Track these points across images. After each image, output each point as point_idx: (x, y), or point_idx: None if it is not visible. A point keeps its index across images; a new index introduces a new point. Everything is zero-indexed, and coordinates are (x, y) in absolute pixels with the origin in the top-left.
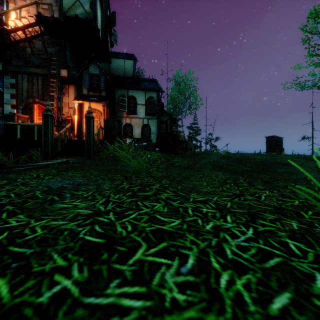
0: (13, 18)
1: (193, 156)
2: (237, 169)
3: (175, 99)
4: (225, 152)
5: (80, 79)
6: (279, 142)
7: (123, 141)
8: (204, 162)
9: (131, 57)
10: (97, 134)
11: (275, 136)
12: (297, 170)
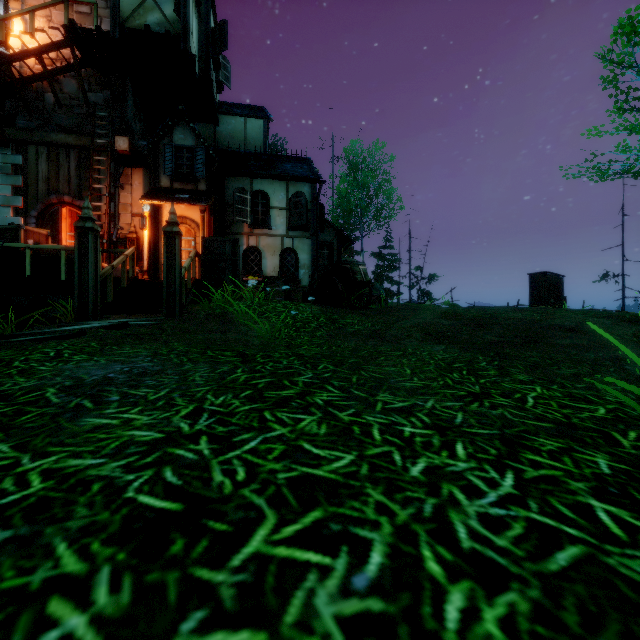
0: (18, 32)
1: (384, 313)
2: (474, 339)
3: (349, 199)
4: (449, 305)
5: (156, 156)
6: (557, 284)
7: (243, 283)
8: (407, 326)
9: (259, 113)
10: (189, 267)
11: (549, 272)
12: (595, 341)
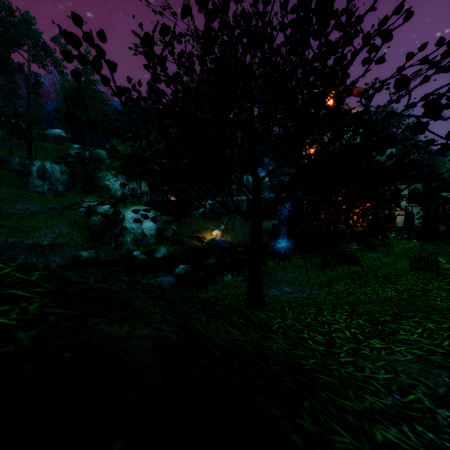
0: None
1: (447, 245)
2: None
3: None
4: None
5: None
6: None
7: None
8: None
9: (392, 146)
10: None
11: None
12: None
